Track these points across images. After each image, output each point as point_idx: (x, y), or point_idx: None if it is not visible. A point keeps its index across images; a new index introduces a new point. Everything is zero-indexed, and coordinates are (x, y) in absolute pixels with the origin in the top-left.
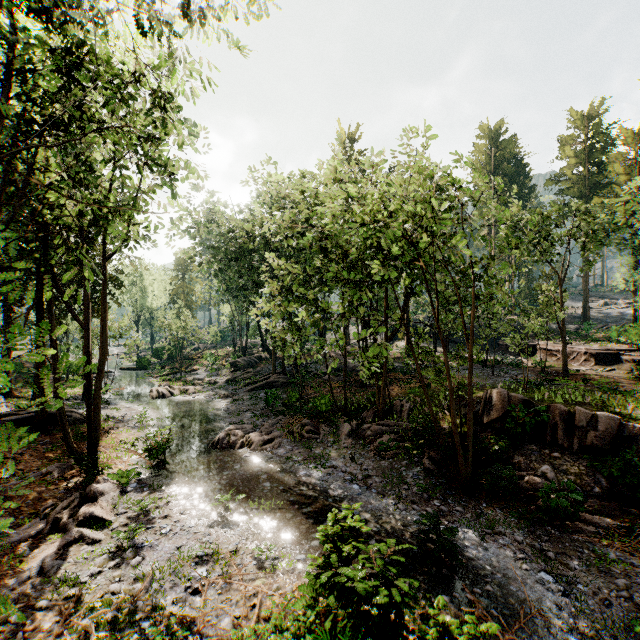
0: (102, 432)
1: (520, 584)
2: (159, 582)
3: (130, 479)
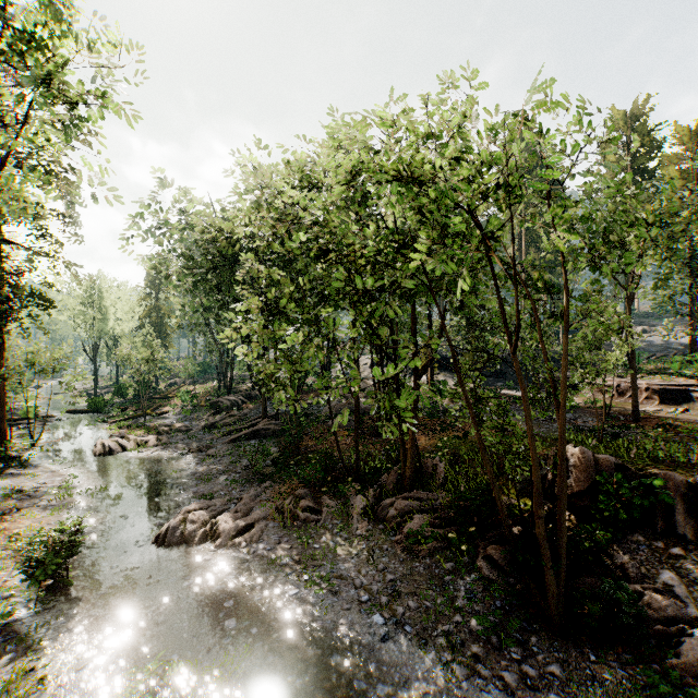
0: None
1: None
2: None
3: None
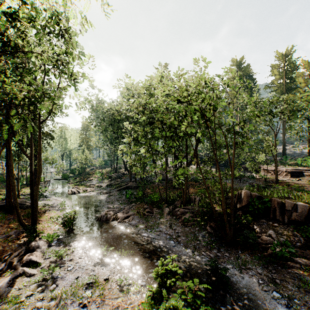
0: (41, 212)
1: (263, 299)
2: (64, 300)
3: (53, 238)
